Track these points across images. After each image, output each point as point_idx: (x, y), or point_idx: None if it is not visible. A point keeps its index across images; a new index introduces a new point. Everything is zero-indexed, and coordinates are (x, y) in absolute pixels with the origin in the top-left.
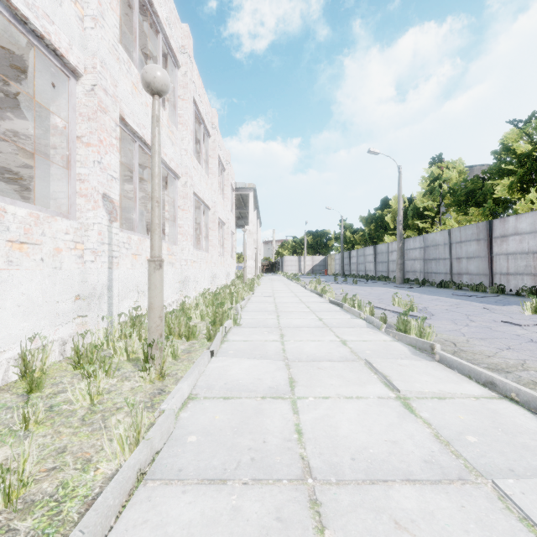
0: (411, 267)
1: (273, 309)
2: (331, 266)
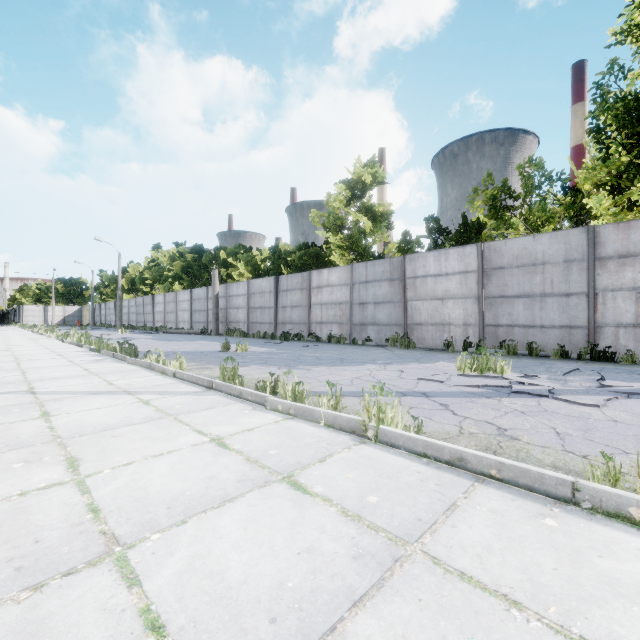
0: (132, 318)
1: (2, 336)
2: (86, 317)
